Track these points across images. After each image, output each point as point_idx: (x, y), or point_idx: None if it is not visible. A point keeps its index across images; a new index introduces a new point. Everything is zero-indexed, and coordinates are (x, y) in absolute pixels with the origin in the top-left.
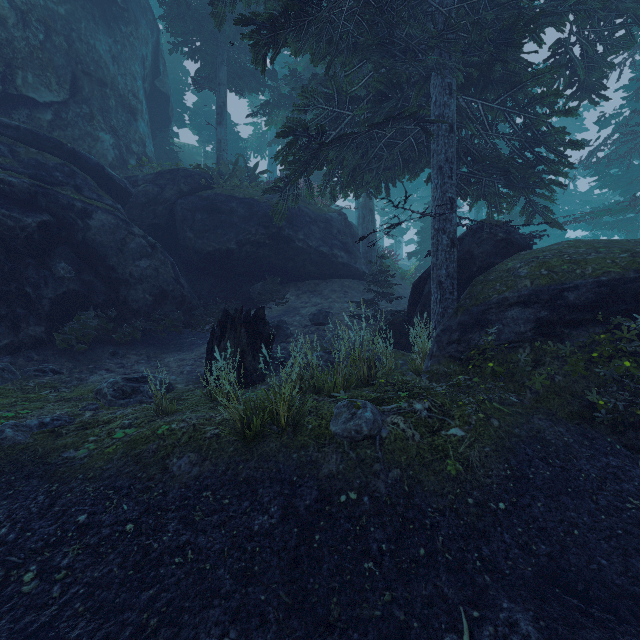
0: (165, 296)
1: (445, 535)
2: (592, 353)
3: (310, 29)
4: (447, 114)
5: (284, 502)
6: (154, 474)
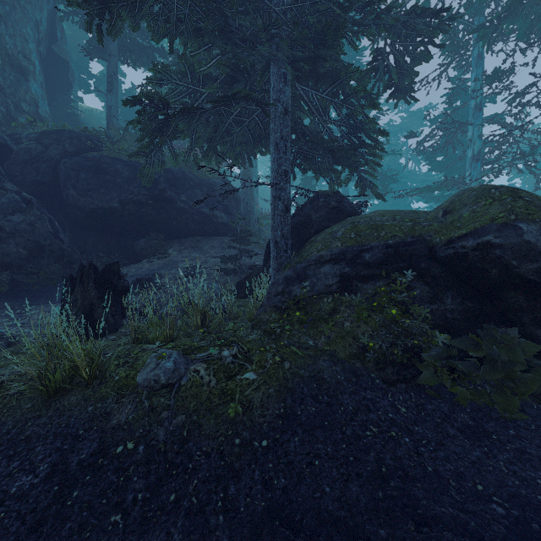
0: (42, 250)
1: (201, 478)
2: (375, 303)
3: (144, 7)
4: (282, 99)
5: (58, 459)
6: None
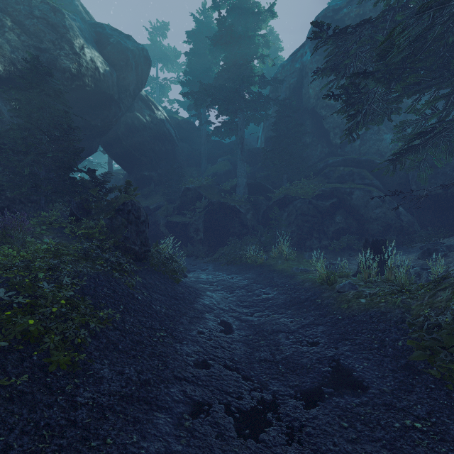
0: (390, 227)
1: (320, 313)
2: None
3: (365, 122)
4: None
5: (309, 296)
6: (301, 284)
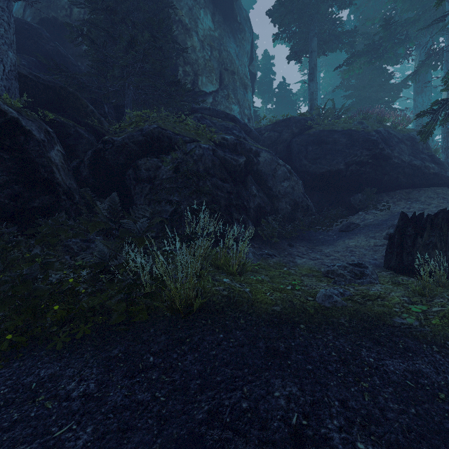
0: (297, 206)
1: None
2: None
3: None
4: None
5: None
6: None
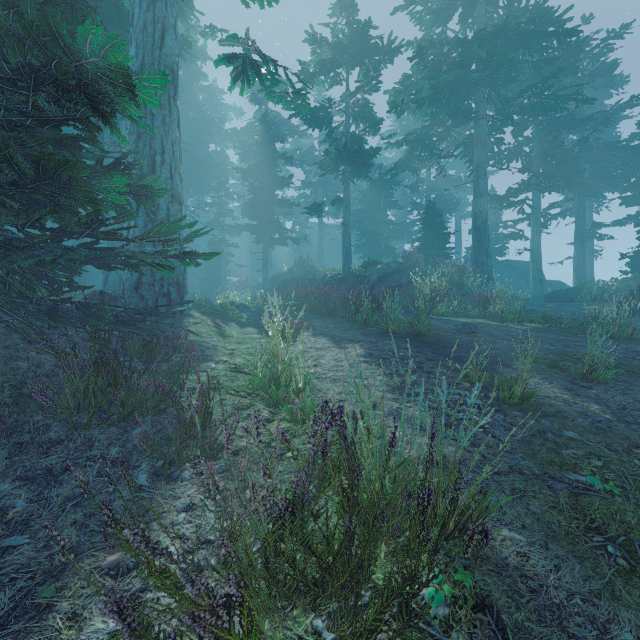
0: None
1: None
2: None
3: None
4: None
5: None
6: None
